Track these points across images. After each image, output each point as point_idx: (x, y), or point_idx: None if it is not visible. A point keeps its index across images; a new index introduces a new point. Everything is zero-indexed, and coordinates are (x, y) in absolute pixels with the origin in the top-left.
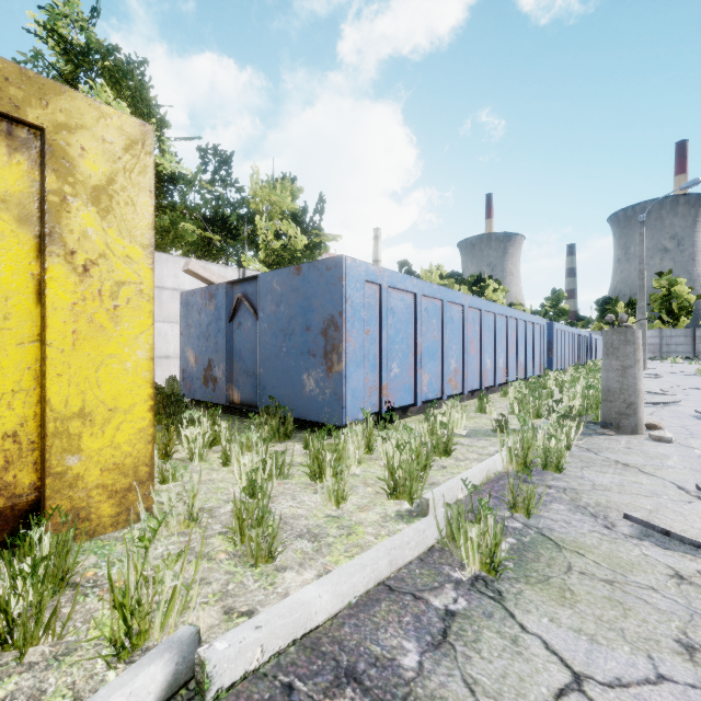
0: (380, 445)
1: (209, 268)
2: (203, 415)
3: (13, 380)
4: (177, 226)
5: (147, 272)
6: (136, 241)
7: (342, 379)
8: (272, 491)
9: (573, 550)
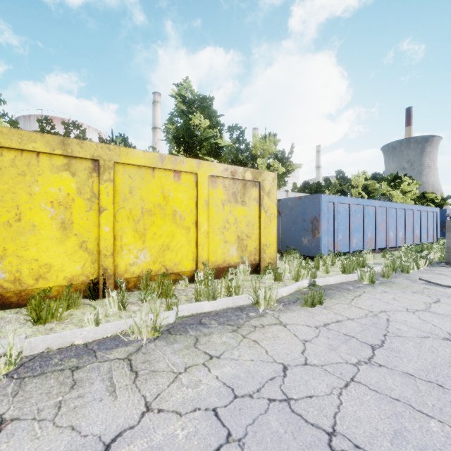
0: (337, 262)
1: None
2: None
3: (255, 236)
4: None
5: (275, 210)
6: (274, 203)
7: (319, 240)
8: None
9: (398, 283)
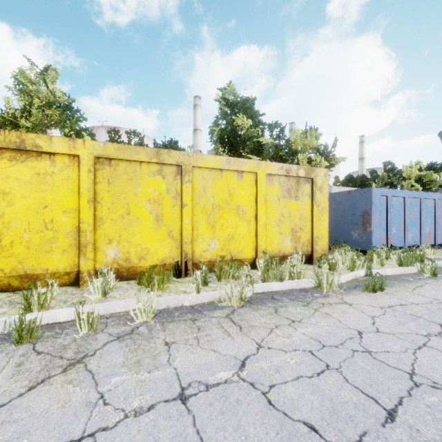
0: (391, 256)
1: None
2: None
3: (308, 229)
4: None
5: (327, 204)
6: (325, 197)
7: (371, 233)
8: None
9: None
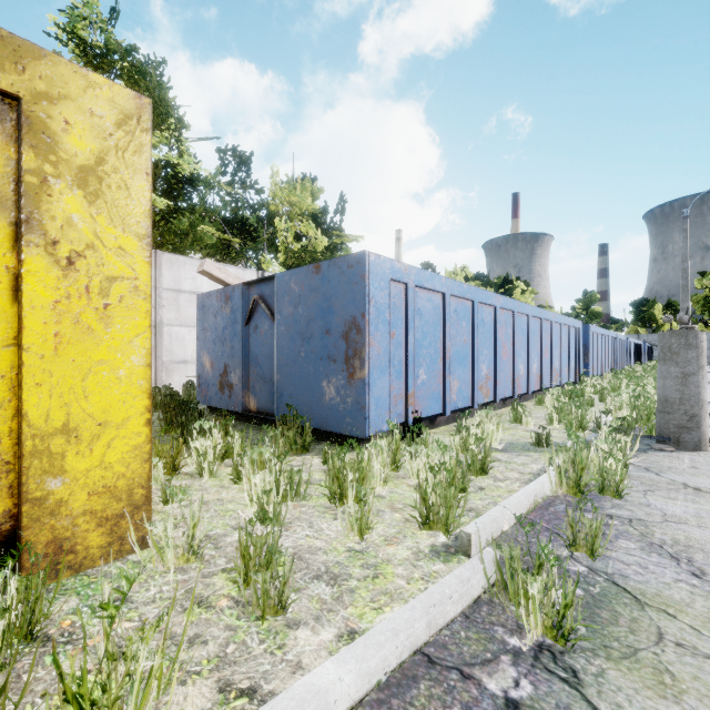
0: (408, 461)
1: (225, 269)
2: (214, 425)
3: None
4: (197, 228)
5: (143, 266)
6: (130, 230)
7: (365, 387)
8: (286, 516)
9: (659, 608)
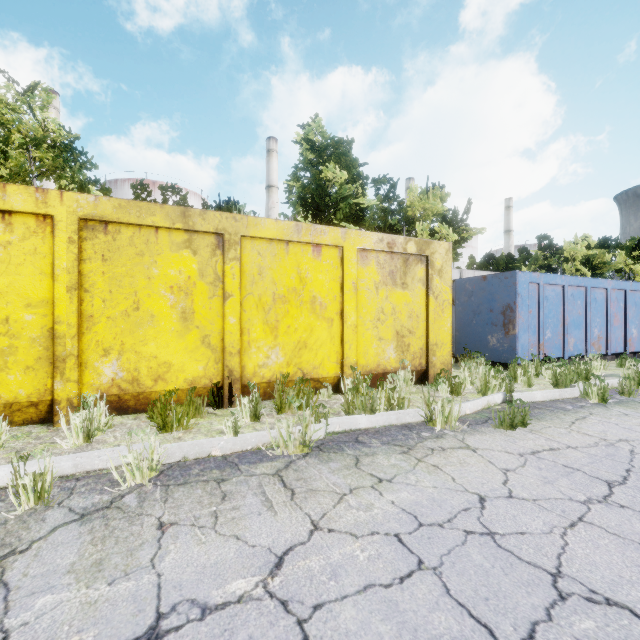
0: (544, 371)
1: None
2: None
3: (421, 332)
4: None
5: (450, 295)
6: (447, 285)
7: (515, 338)
8: None
9: None
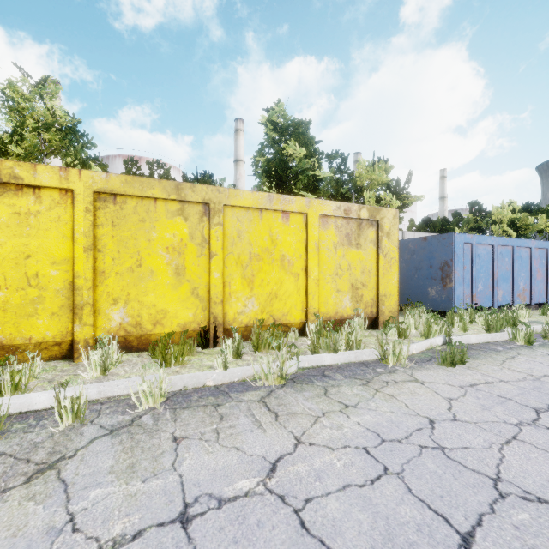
0: (477, 319)
1: None
2: None
3: (372, 285)
4: None
5: (397, 254)
6: (394, 245)
7: (452, 290)
8: None
9: None
